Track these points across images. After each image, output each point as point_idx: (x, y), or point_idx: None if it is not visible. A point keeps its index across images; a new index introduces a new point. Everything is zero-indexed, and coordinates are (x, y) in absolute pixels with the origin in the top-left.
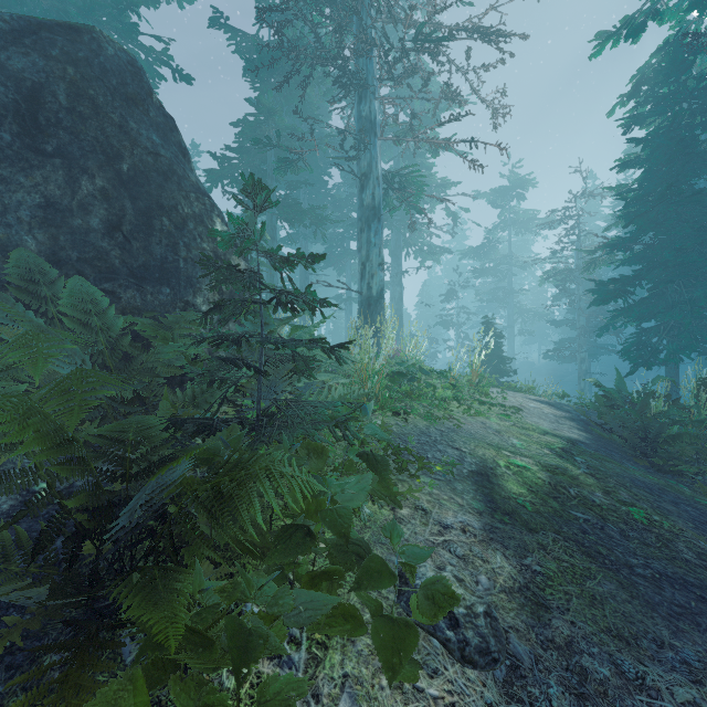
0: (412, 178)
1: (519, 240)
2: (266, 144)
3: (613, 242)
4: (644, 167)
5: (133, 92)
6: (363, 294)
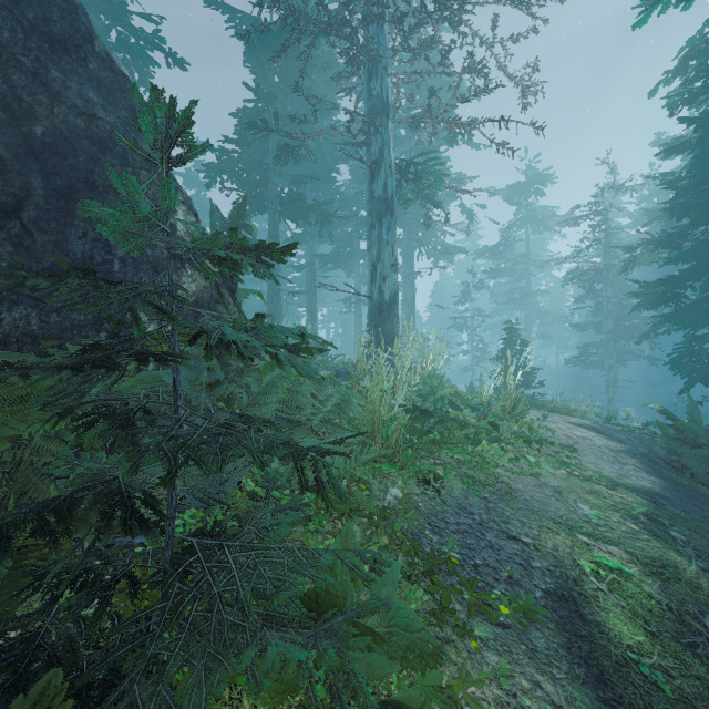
0: (429, 166)
1: (535, 239)
2: (263, 128)
3: (659, 238)
4: (695, 152)
5: (60, 32)
6: (374, 299)
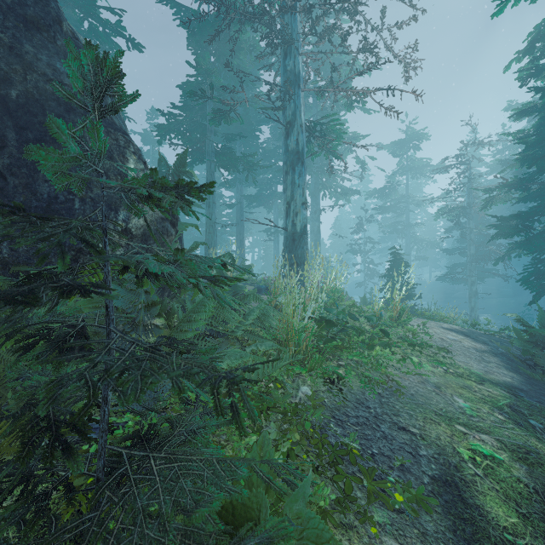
0: (332, 126)
1: (413, 183)
2: (201, 96)
3: (512, 182)
4: (540, 114)
5: (33, 14)
6: (288, 230)
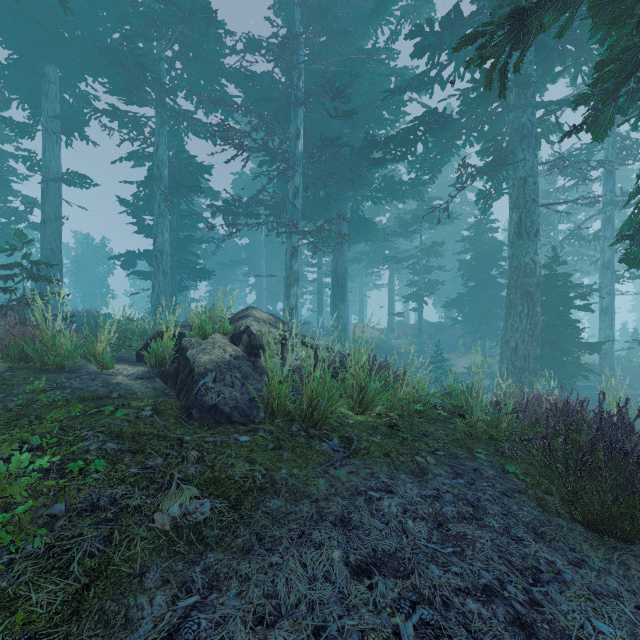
0: None
1: None
2: None
3: None
4: None
5: None
6: None
